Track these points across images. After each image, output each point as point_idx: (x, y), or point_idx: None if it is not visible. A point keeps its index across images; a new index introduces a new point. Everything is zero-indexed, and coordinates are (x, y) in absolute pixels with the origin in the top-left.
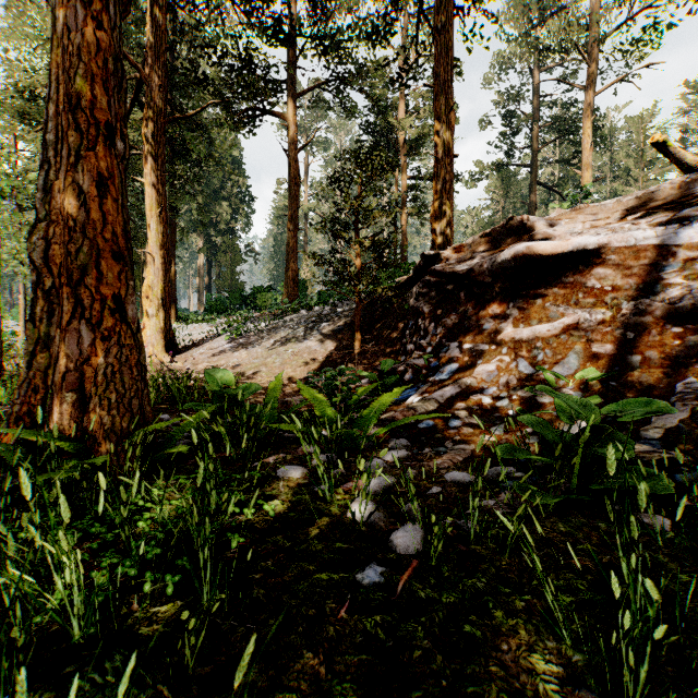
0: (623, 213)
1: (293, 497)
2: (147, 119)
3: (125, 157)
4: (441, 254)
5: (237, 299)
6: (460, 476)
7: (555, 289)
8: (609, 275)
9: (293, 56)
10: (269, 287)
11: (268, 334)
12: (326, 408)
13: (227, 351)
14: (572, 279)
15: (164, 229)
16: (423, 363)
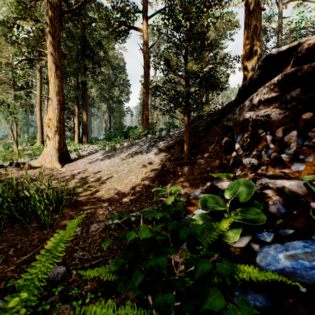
0: None
1: None
2: (47, 11)
3: None
4: (302, 43)
5: (120, 133)
6: None
7: None
8: None
9: None
10: (136, 126)
11: (126, 149)
12: None
13: (97, 161)
14: None
15: (59, 83)
16: (304, 189)
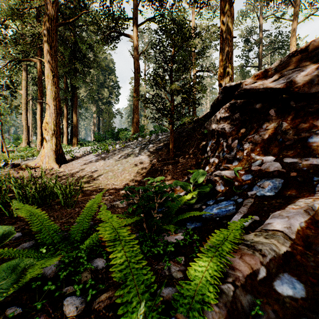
0: None
1: None
2: (45, 23)
3: None
4: (242, 83)
5: (110, 135)
6: None
7: None
8: None
9: (136, 5)
10: (126, 128)
11: (118, 151)
12: (131, 259)
13: (92, 162)
14: None
15: (55, 89)
16: (234, 175)
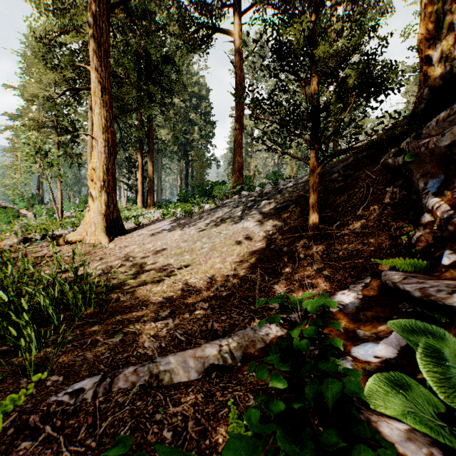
0: None
1: None
2: (90, 6)
3: None
4: None
5: (200, 192)
6: None
7: None
8: None
9: None
10: (223, 181)
11: (207, 214)
12: None
13: (162, 232)
14: None
15: (107, 113)
16: None
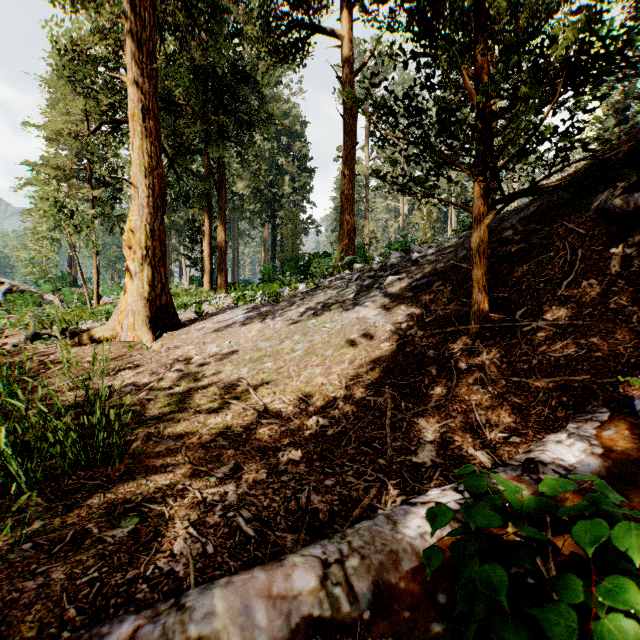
0: None
1: None
2: None
3: None
4: None
5: (293, 268)
6: None
7: None
8: None
9: None
10: (326, 253)
11: (302, 298)
12: None
13: (234, 326)
14: None
15: (151, 147)
16: None
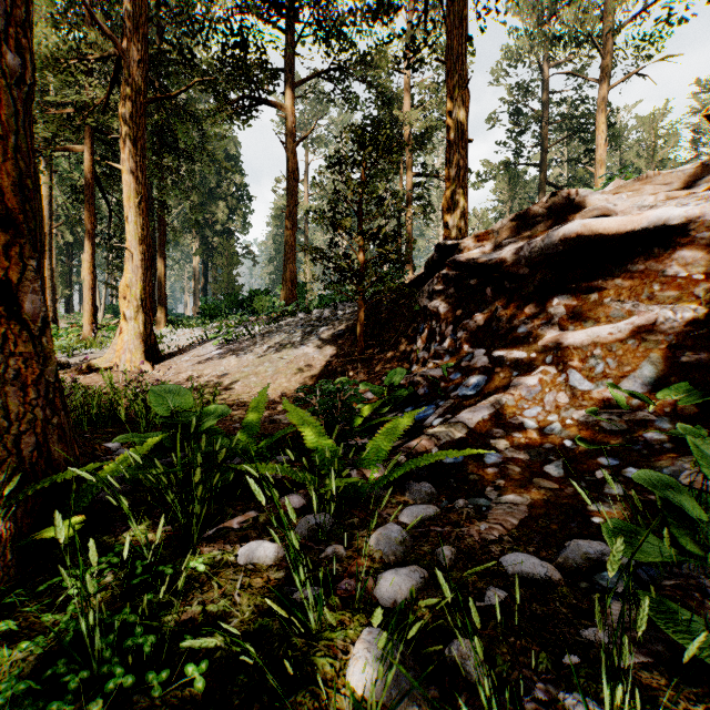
0: (709, 179)
1: (252, 623)
2: (124, 98)
3: (26, 81)
4: (460, 244)
5: (233, 302)
6: (529, 564)
7: (618, 280)
8: (698, 259)
9: (292, 42)
10: (267, 290)
11: (262, 339)
12: (320, 437)
13: (215, 358)
14: (642, 267)
15: (143, 222)
16: (441, 374)
